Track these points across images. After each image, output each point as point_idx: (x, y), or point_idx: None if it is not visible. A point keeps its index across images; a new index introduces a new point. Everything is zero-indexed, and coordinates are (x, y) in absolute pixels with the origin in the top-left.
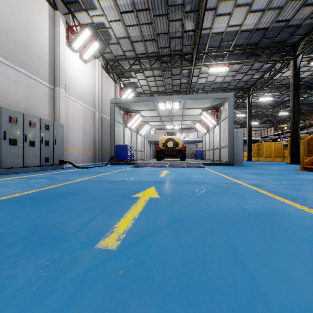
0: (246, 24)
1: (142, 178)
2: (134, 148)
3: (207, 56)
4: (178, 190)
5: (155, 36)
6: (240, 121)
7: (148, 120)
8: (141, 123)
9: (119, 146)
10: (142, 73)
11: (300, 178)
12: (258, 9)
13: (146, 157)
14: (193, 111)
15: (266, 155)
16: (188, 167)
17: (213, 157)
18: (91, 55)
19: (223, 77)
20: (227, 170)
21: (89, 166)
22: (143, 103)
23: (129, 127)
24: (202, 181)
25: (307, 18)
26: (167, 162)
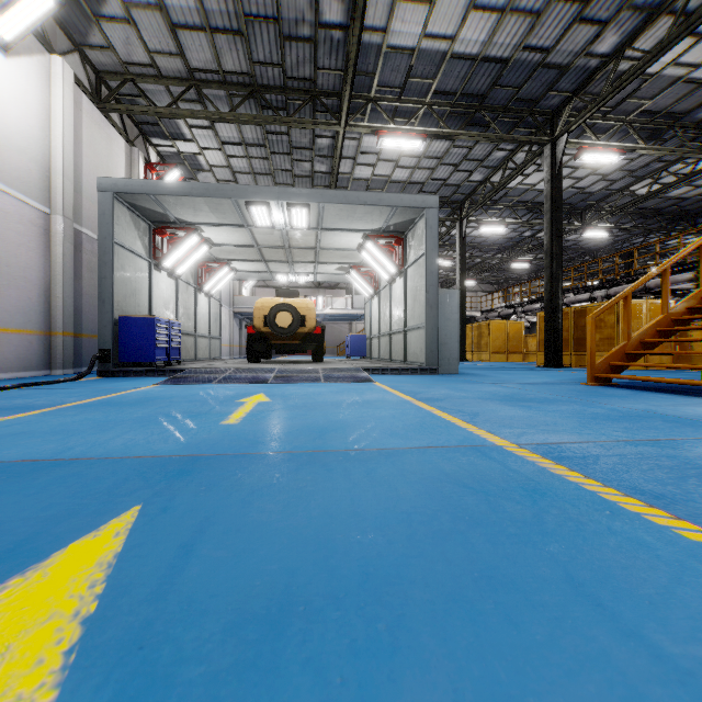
0: (464, 38)
1: (138, 440)
2: (187, 330)
3: (375, 110)
4: (255, 542)
5: (241, 22)
6: (441, 275)
7: (229, 256)
8: (210, 263)
9: (129, 321)
10: (210, 130)
11: (629, 412)
12: (492, 5)
13: (229, 352)
14: (344, 238)
15: (495, 348)
16: (329, 382)
17: (390, 353)
18: (26, 28)
19: (410, 170)
20: (430, 388)
21: (15, 381)
22: (205, 201)
23: (171, 271)
24: (371, 441)
25: (582, 54)
26: (273, 366)
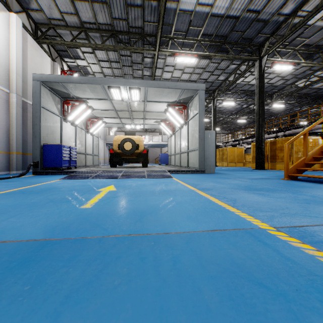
0: (217, 6)
1: (17, 223)
2: (81, 151)
3: (173, 44)
4: None
5: None
6: None
7: (102, 115)
8: (92, 119)
9: (48, 146)
10: (92, 54)
11: None
12: None
13: (104, 162)
14: (157, 106)
15: (230, 160)
16: (149, 178)
17: (180, 163)
18: None
19: (190, 74)
20: (203, 181)
21: None
22: (88, 86)
23: (72, 122)
24: (174, 224)
25: (276, 14)
26: (122, 169)
